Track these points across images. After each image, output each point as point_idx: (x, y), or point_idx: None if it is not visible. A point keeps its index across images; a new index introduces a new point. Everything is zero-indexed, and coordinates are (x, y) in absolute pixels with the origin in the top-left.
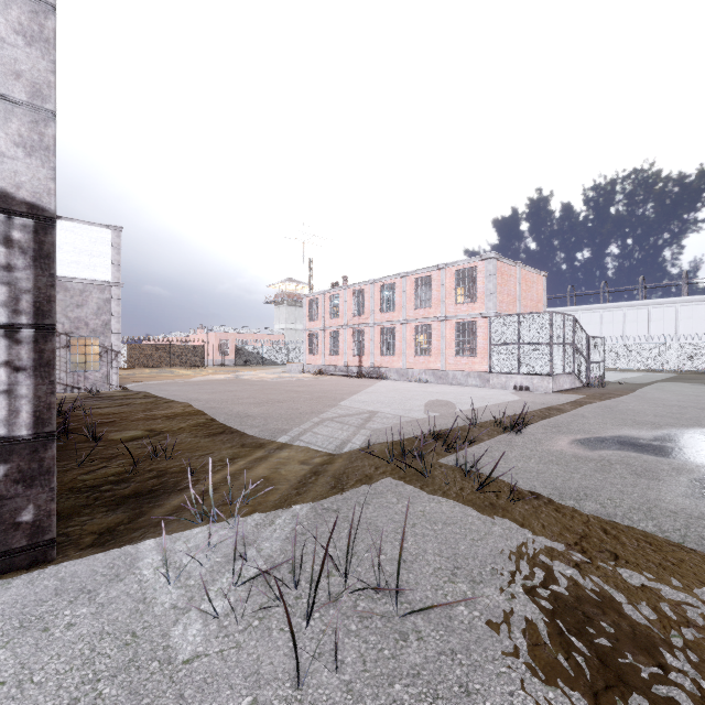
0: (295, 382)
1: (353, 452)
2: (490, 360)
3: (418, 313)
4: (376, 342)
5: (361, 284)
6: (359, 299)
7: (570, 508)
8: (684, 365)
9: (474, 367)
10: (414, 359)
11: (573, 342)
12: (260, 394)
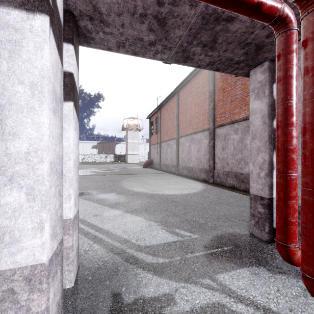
0: None
1: None
2: None
3: None
4: None
5: None
6: None
7: None
8: (84, 160)
9: None
10: None
11: None
12: None
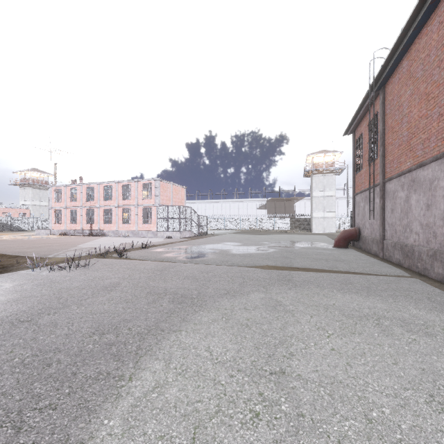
0: (46, 239)
1: (82, 256)
2: (157, 225)
3: (124, 202)
4: (101, 216)
5: (92, 184)
6: (91, 191)
7: (140, 258)
8: (246, 227)
9: (150, 229)
10: (122, 225)
11: (191, 217)
12: (25, 245)
